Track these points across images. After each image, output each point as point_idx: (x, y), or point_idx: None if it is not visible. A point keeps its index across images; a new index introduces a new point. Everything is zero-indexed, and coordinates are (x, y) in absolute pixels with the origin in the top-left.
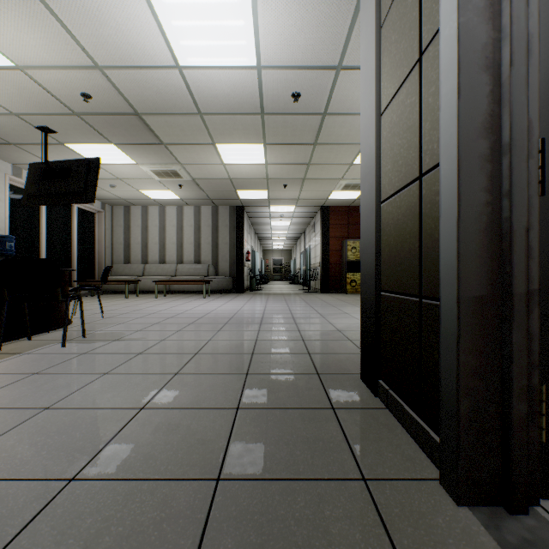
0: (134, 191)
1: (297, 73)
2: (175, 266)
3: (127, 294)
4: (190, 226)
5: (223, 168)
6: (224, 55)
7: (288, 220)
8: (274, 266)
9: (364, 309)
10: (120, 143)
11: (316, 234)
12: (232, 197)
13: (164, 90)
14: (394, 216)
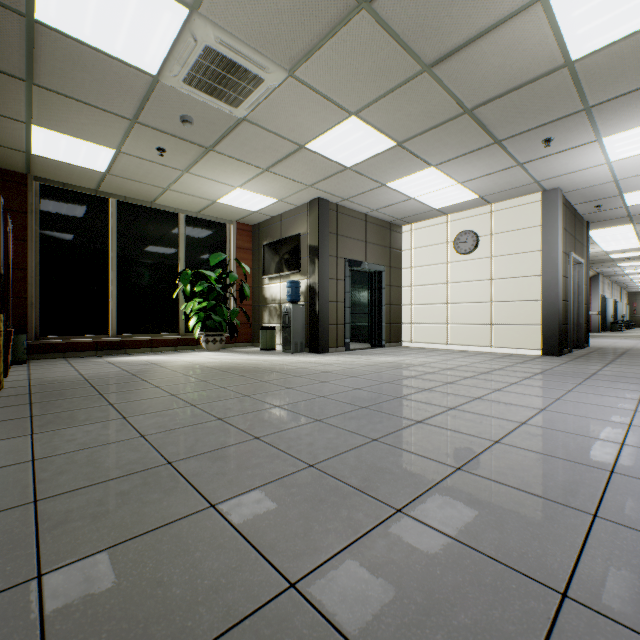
0: None
1: (556, 150)
2: None
3: None
4: None
5: None
6: (639, 133)
7: None
8: None
9: (560, 332)
10: None
11: None
12: None
13: None
14: (562, 306)
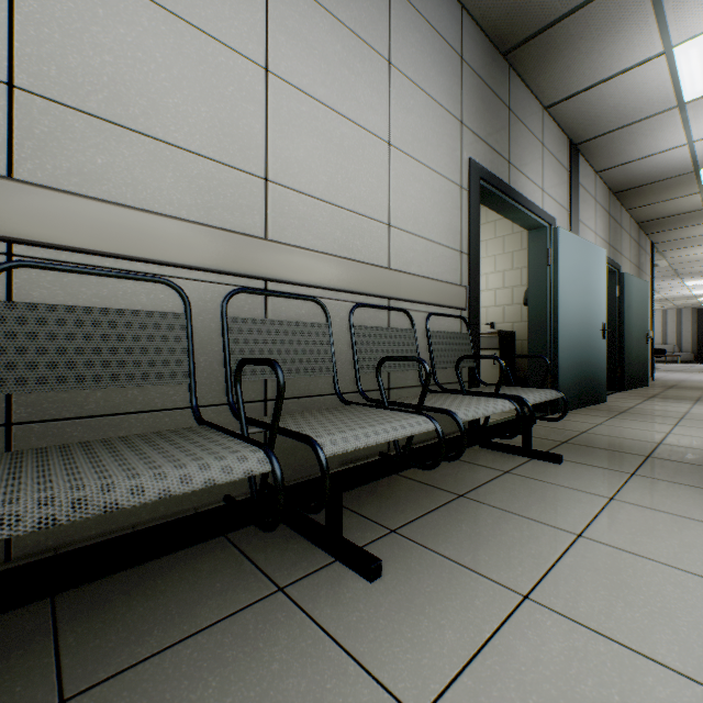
0: None
1: None
2: None
3: None
4: (658, 322)
5: (696, 301)
6: None
7: None
8: None
9: None
10: None
11: None
12: (695, 306)
13: (682, 296)
14: None
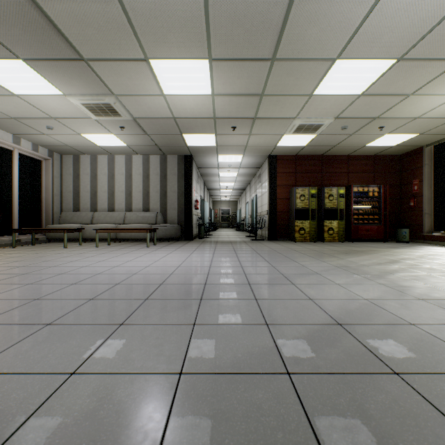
0: (76, 136)
1: None
2: (123, 214)
3: (65, 243)
4: (139, 175)
5: (164, 102)
6: None
7: (235, 171)
8: (222, 215)
9: None
10: (30, 59)
11: (263, 183)
12: (179, 143)
13: None
14: None
